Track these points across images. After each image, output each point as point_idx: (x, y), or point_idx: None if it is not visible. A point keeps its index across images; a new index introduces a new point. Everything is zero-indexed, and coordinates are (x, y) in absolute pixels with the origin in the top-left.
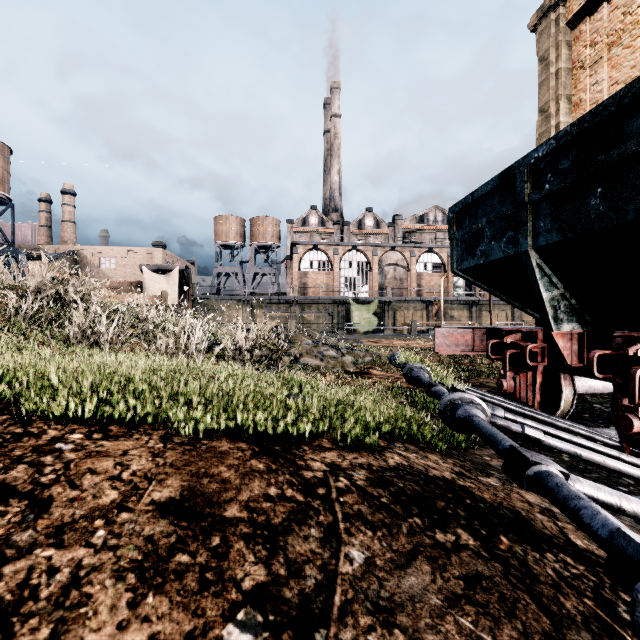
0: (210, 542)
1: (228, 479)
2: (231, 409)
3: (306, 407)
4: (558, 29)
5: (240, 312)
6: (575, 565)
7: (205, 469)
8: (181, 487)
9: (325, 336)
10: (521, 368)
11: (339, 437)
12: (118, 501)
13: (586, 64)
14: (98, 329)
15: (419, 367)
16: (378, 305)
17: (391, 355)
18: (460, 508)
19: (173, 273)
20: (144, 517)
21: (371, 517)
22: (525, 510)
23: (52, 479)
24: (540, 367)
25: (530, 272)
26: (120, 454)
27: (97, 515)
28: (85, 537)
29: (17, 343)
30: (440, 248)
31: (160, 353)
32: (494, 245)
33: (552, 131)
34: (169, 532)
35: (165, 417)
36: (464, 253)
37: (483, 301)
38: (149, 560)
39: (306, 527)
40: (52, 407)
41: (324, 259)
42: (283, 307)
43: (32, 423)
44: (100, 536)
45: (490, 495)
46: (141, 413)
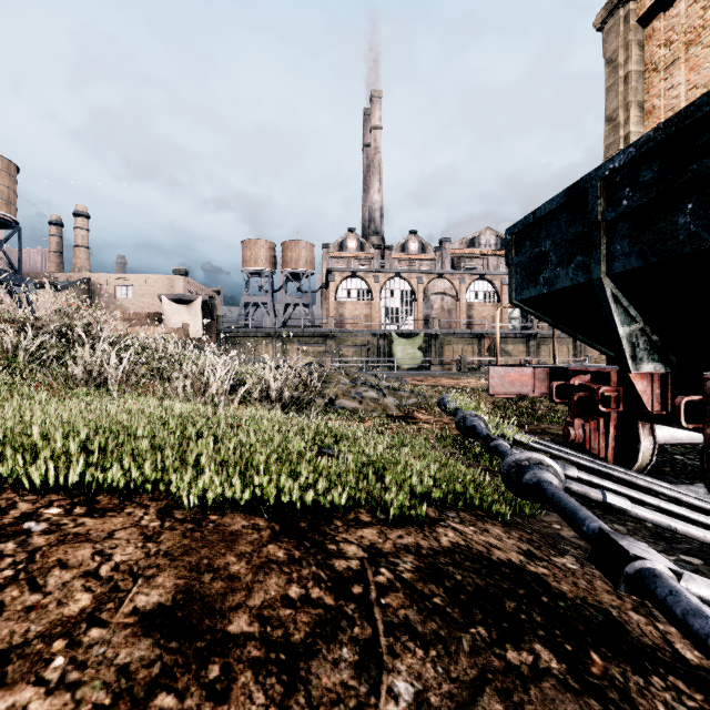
0: (206, 674)
1: (237, 574)
2: (247, 474)
3: (340, 468)
4: (628, 27)
5: (270, 347)
6: (691, 693)
7: (208, 560)
8: (175, 587)
9: (364, 374)
10: (591, 414)
11: (380, 508)
12: (89, 610)
13: (660, 66)
14: (106, 368)
15: (474, 415)
16: (424, 339)
17: (440, 399)
18: (535, 610)
19: (196, 303)
20: (121, 635)
21: (421, 627)
22: (615, 607)
23: (8, 577)
24: (614, 413)
25: (604, 303)
26: (103, 537)
27: (58, 632)
28: (36, 669)
29: (11, 385)
30: (493, 275)
31: (177, 395)
32: (560, 272)
33: (621, 142)
34: (152, 658)
35: (169, 482)
36: (524, 281)
37: (541, 334)
38: (119, 705)
39: (336, 646)
40: (27, 473)
41: (363, 287)
42: (318, 341)
43: (2, 493)
44: (57, 667)
45: (569, 586)
46: (136, 480)
